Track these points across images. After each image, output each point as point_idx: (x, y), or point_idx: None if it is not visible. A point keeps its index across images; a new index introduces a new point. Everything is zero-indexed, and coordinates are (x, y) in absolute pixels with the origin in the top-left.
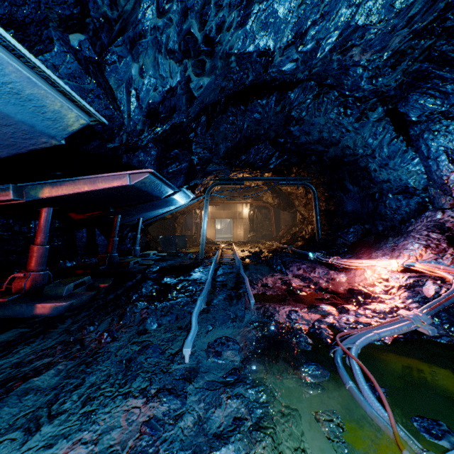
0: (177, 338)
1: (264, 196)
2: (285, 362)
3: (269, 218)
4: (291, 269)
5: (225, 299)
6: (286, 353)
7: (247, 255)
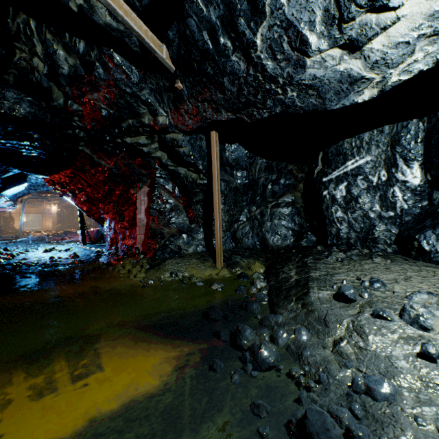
0: (27, 243)
1: (68, 201)
2: (52, 243)
3: (74, 214)
4: (68, 235)
5: (38, 241)
6: (52, 242)
7: (51, 234)
